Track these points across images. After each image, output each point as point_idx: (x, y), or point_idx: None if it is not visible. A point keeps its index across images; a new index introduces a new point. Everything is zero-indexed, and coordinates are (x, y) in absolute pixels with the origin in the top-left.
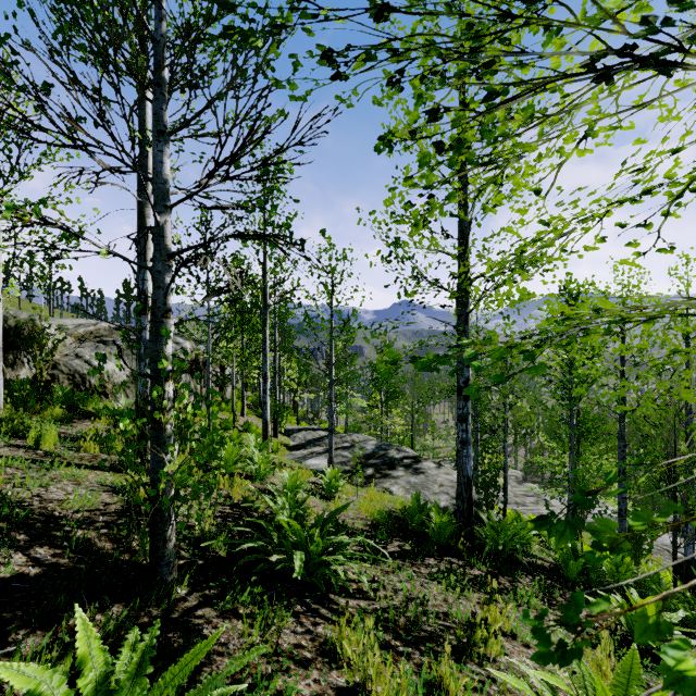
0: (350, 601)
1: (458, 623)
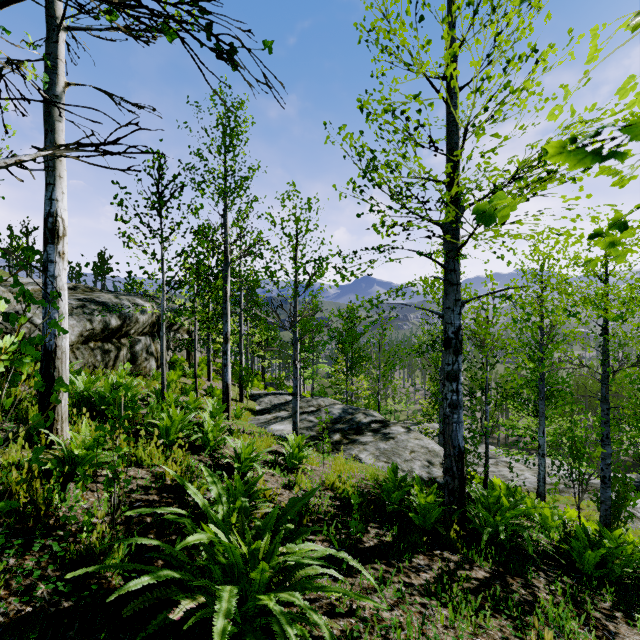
0: None
1: None
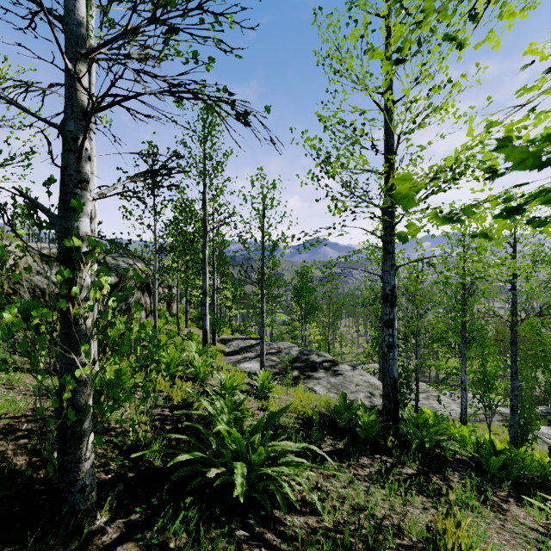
0: (297, 519)
1: (425, 549)
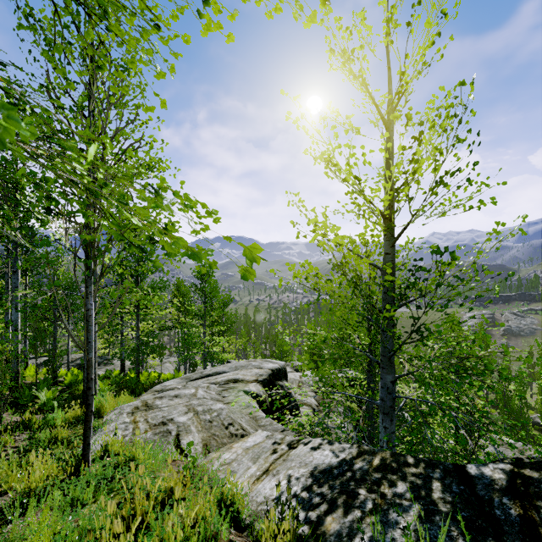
0: None
1: None
